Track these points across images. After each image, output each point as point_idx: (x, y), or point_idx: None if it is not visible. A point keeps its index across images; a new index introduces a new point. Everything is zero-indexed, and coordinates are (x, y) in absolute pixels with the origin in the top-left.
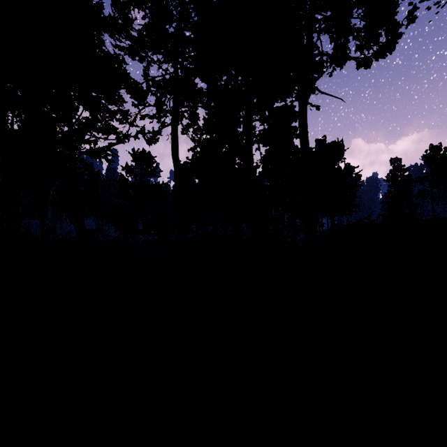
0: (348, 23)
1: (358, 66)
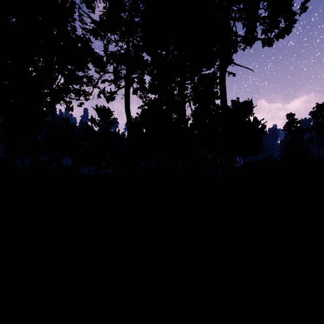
0: (256, 13)
1: (263, 45)
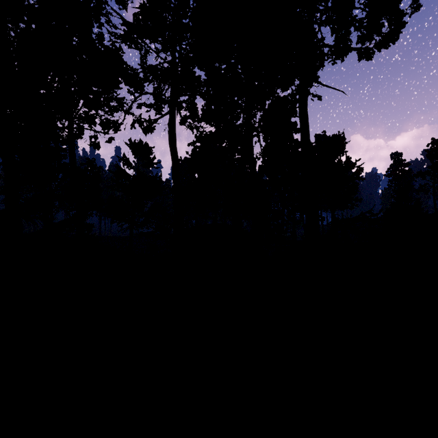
0: (349, 13)
1: (360, 58)
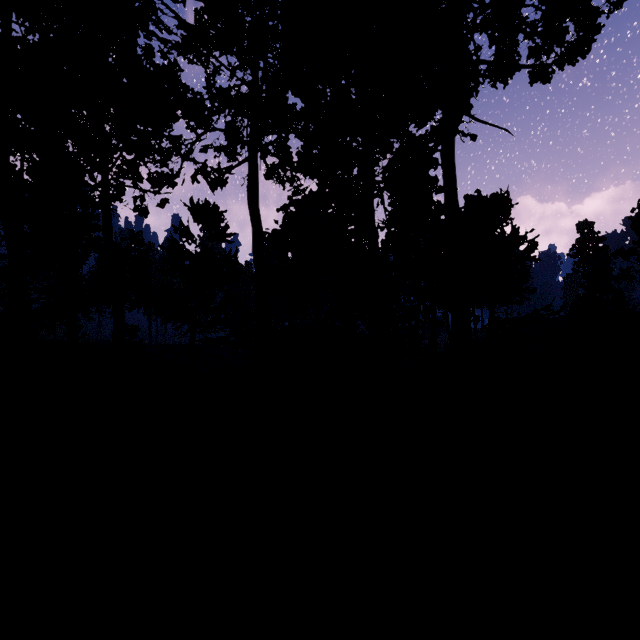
0: (517, 13)
1: (532, 80)
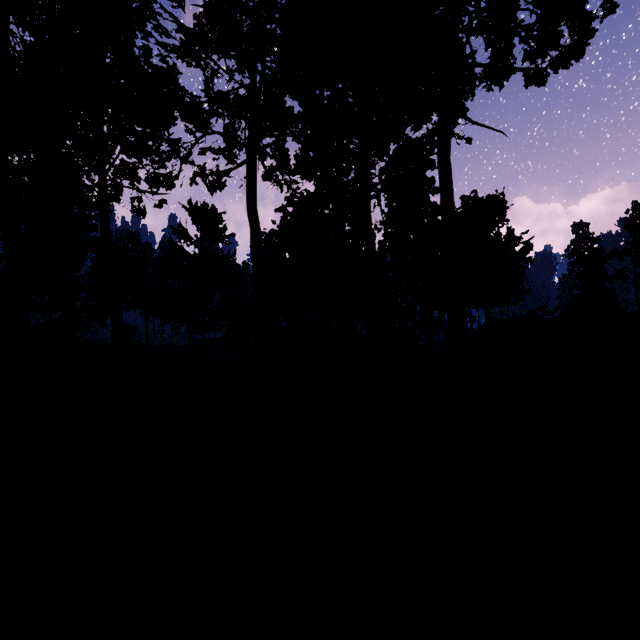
0: (512, 17)
1: (527, 83)
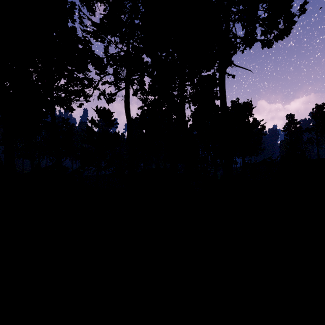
0: (255, 14)
1: (263, 46)
